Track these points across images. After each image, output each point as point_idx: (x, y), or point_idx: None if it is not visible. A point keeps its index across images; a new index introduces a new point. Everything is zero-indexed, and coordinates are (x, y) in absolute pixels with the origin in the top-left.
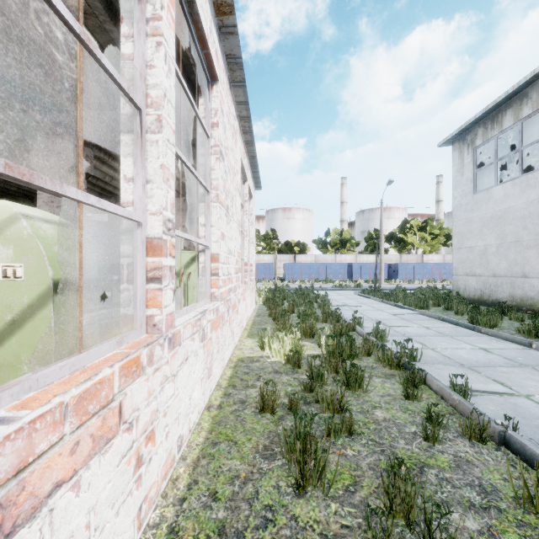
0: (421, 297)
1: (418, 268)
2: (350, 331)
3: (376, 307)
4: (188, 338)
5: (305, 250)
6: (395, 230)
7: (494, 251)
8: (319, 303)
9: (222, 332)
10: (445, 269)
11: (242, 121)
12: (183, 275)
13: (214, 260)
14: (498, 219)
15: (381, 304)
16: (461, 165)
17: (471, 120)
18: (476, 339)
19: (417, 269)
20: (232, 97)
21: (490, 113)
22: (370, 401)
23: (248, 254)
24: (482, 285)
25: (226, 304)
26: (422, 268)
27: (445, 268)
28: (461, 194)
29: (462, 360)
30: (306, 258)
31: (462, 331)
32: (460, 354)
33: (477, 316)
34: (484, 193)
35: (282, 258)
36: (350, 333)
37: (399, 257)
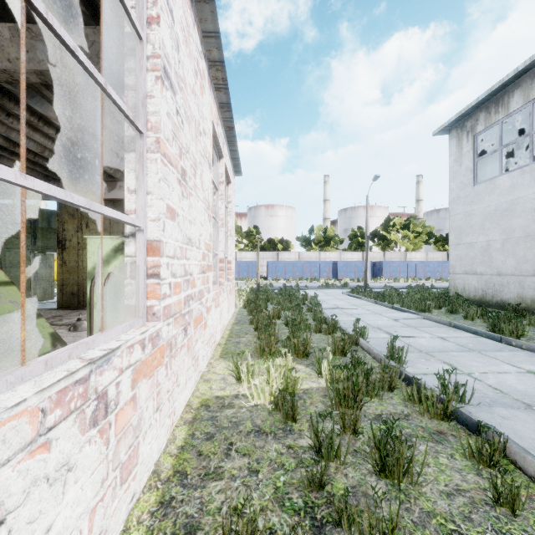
0: (416, 298)
1: (402, 266)
2: (352, 345)
3: (372, 310)
4: (4, 462)
5: (288, 248)
6: (378, 228)
7: (499, 247)
8: (308, 306)
9: (170, 369)
10: (429, 267)
11: (213, 69)
12: (99, 277)
13: (152, 251)
14: (503, 212)
15: (376, 306)
16: (459, 154)
17: (472, 104)
18: (512, 356)
19: (402, 267)
20: (195, 18)
21: (494, 95)
22: (432, 512)
23: (223, 249)
24: (485, 285)
25: (179, 321)
26: (407, 266)
27: (429, 266)
28: (459, 186)
29: (521, 394)
30: (289, 255)
31: (487, 343)
32: (511, 384)
33: (500, 323)
34: (487, 183)
35: (265, 255)
36: (353, 348)
37: (383, 255)
